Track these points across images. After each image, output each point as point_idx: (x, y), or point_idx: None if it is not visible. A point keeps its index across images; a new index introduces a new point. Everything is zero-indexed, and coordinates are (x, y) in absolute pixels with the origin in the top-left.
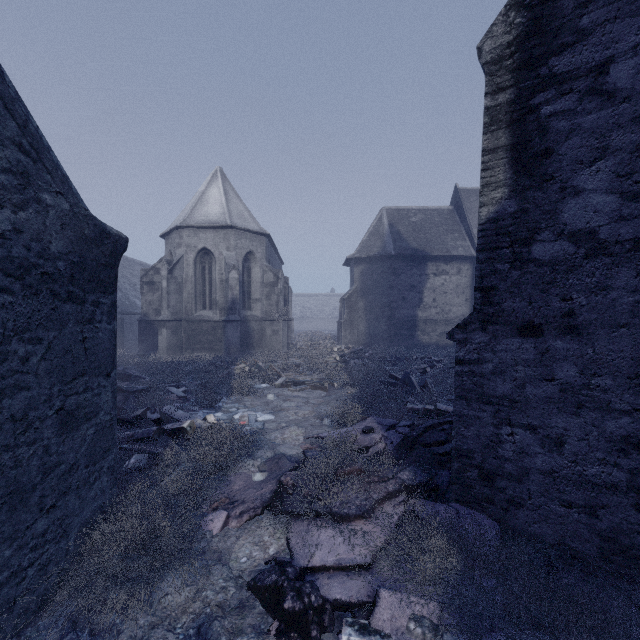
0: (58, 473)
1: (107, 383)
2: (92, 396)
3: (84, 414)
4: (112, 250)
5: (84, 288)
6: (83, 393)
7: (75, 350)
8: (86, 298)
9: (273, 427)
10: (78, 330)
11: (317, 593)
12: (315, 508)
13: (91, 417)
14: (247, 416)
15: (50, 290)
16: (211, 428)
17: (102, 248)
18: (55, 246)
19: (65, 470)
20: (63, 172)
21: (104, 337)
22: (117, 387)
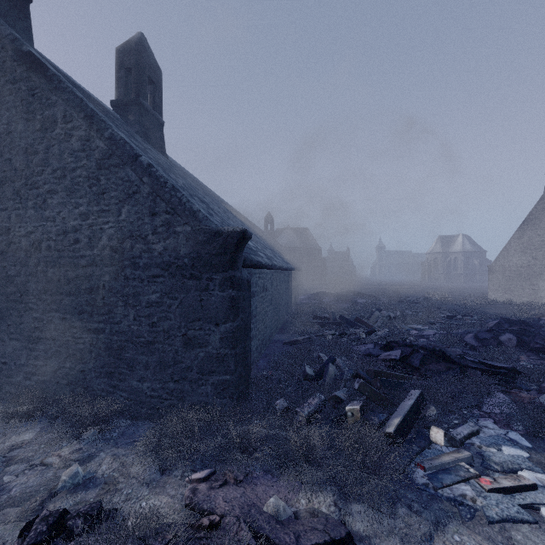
0: (181, 366)
1: (216, 329)
2: (205, 334)
3: (199, 342)
4: (223, 243)
5: (201, 271)
6: (199, 330)
7: (196, 305)
8: (203, 276)
9: (518, 540)
10: (198, 294)
11: (33, 539)
12: (125, 539)
13: (203, 346)
14: (518, 482)
15: (181, 274)
16: (394, 437)
17: (214, 244)
18: (183, 251)
19: (185, 367)
20: (194, 210)
21: (216, 300)
22: (446, 355)
